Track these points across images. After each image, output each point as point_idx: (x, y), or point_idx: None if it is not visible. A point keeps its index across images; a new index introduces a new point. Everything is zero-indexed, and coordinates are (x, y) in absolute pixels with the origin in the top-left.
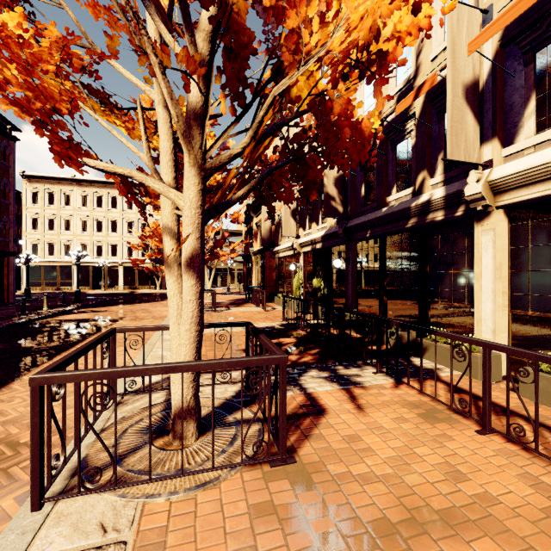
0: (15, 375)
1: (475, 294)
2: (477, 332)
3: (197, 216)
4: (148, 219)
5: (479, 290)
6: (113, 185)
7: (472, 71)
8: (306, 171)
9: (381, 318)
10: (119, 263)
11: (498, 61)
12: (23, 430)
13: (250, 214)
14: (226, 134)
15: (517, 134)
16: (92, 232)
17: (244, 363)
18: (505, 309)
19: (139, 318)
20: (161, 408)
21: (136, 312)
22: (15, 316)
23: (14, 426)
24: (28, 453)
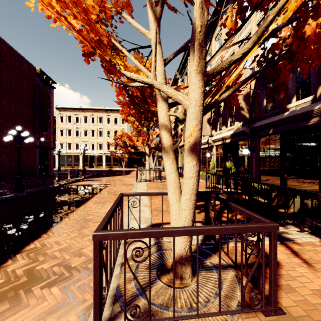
0: (61, 218)
1: None
2: None
3: (200, 112)
4: (118, 128)
5: None
6: (100, 110)
7: None
8: (278, 75)
9: (306, 191)
10: (103, 153)
11: None
12: (72, 256)
13: (177, 123)
14: (224, 46)
15: None
16: (89, 136)
17: (245, 229)
18: None
19: (118, 184)
20: (155, 249)
21: (115, 181)
22: (55, 182)
23: (66, 253)
24: (78, 275)
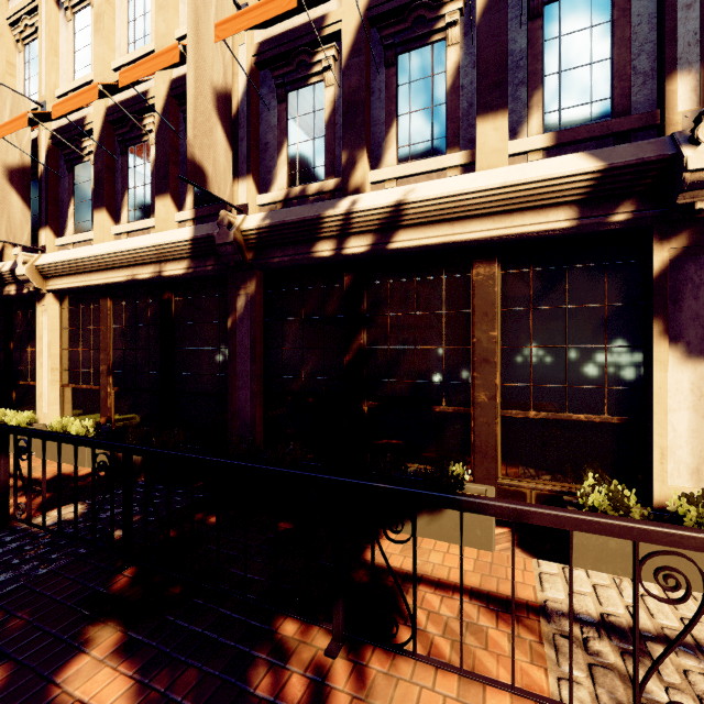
0: None
1: (37, 371)
2: (38, 408)
3: None
4: None
5: (40, 367)
6: None
7: (19, 156)
8: None
9: None
10: None
11: (50, 157)
12: None
13: None
14: None
15: (66, 229)
16: None
17: None
18: (57, 384)
19: None
20: None
21: None
22: None
23: None
24: None
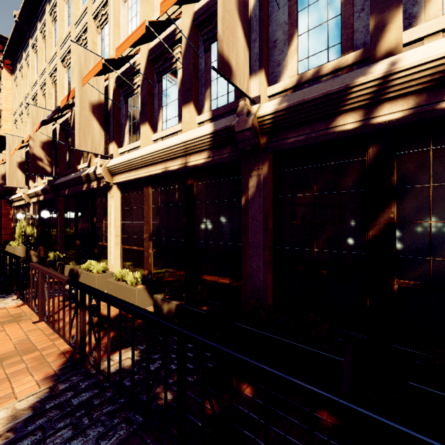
0: None
1: (108, 236)
2: (108, 261)
3: None
4: None
5: (109, 234)
6: None
7: (98, 96)
8: None
9: (18, 257)
10: None
11: (115, 95)
12: None
13: None
14: None
15: (124, 142)
16: None
17: None
18: (119, 245)
19: None
20: None
21: None
22: None
23: None
24: None
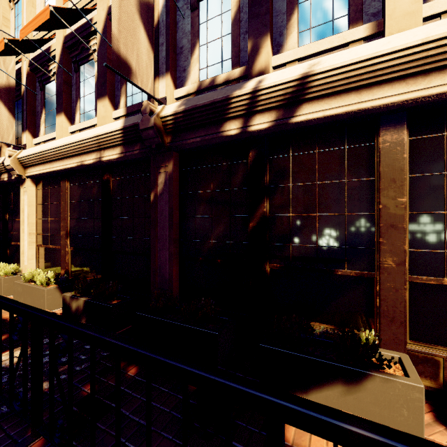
0: None
1: (21, 235)
2: (21, 262)
3: None
4: None
5: (22, 232)
6: None
7: (6, 78)
8: None
9: None
10: None
11: (29, 80)
12: None
13: None
14: None
15: (40, 132)
16: None
17: None
18: (33, 244)
19: None
20: None
21: None
22: None
23: None
24: None
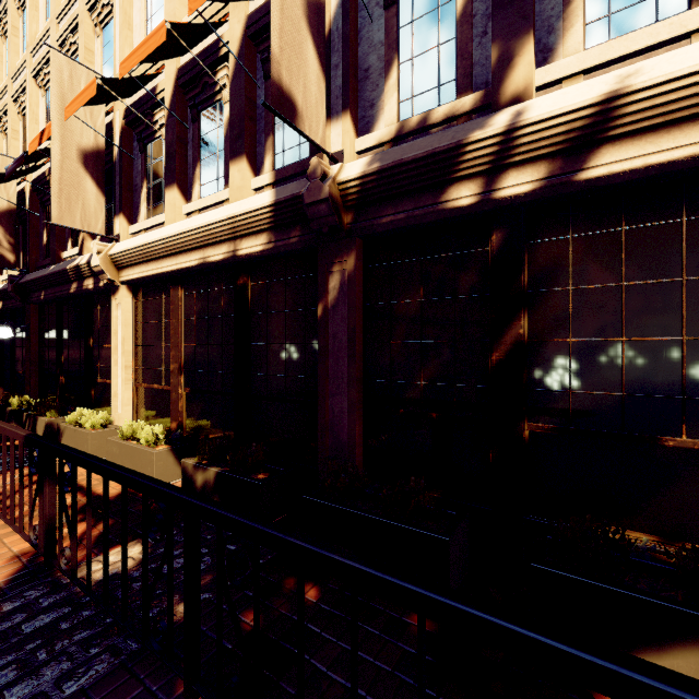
0: None
1: (112, 369)
2: (113, 408)
3: None
4: None
5: (114, 365)
6: None
7: (94, 138)
8: None
9: None
10: None
11: (124, 138)
12: None
13: None
14: None
15: (139, 216)
16: None
17: None
18: (130, 383)
19: None
20: None
21: None
22: None
23: None
24: None
